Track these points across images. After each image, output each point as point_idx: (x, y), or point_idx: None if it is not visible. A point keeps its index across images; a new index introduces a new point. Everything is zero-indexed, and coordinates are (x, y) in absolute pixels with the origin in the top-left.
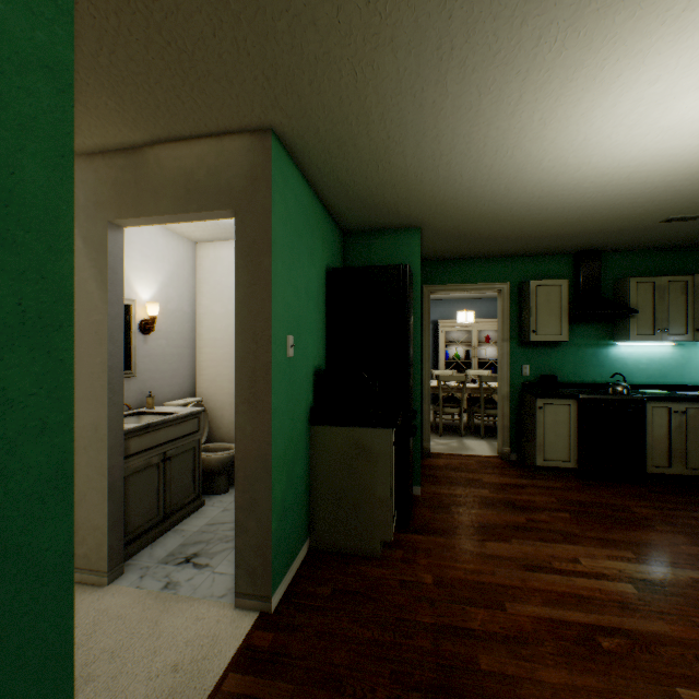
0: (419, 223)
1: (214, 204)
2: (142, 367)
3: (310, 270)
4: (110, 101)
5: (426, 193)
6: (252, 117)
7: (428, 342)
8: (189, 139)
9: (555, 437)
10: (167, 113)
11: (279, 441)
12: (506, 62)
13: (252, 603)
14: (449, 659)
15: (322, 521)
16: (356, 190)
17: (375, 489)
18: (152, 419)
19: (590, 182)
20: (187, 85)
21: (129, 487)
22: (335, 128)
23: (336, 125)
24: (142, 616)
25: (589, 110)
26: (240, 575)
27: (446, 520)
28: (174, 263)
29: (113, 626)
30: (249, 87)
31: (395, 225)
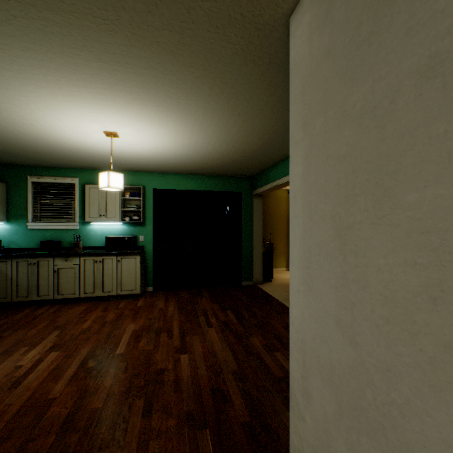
0: None
1: None
2: None
3: None
4: None
5: None
6: None
7: None
8: None
9: None
10: None
11: None
12: (117, 84)
13: None
14: (94, 420)
15: None
16: None
17: None
18: None
19: (10, 115)
20: None
21: None
22: None
23: None
24: None
25: (86, 107)
26: None
27: None
28: None
29: None
30: None
31: None
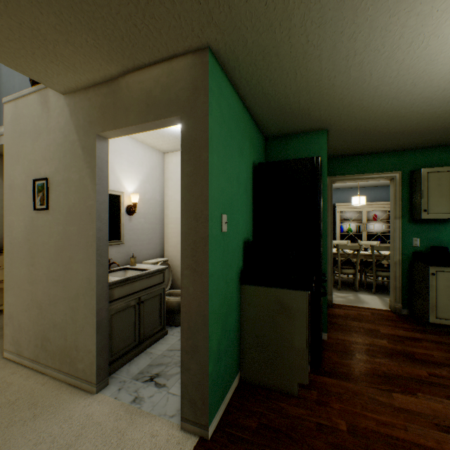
0: (327, 125)
1: (166, 113)
2: (128, 237)
3: (240, 164)
4: (89, 37)
5: (336, 96)
6: (193, 37)
7: (330, 219)
8: (148, 66)
9: (447, 299)
10: (129, 43)
11: (214, 300)
12: None
13: (194, 428)
14: None
15: (250, 360)
16: (277, 99)
17: (293, 340)
18: (133, 273)
19: None
20: (139, 12)
21: (114, 322)
22: (261, 38)
23: (262, 34)
24: (114, 425)
25: None
26: (185, 404)
27: (352, 366)
28: (149, 167)
29: (93, 431)
30: (188, 5)
31: (307, 129)
